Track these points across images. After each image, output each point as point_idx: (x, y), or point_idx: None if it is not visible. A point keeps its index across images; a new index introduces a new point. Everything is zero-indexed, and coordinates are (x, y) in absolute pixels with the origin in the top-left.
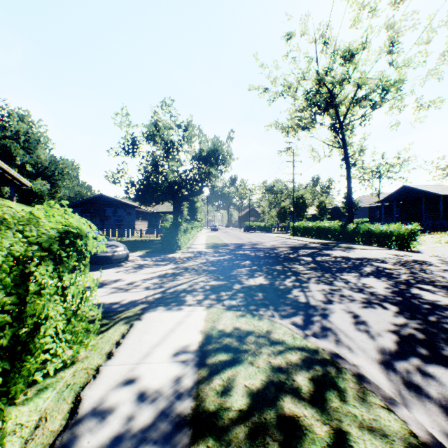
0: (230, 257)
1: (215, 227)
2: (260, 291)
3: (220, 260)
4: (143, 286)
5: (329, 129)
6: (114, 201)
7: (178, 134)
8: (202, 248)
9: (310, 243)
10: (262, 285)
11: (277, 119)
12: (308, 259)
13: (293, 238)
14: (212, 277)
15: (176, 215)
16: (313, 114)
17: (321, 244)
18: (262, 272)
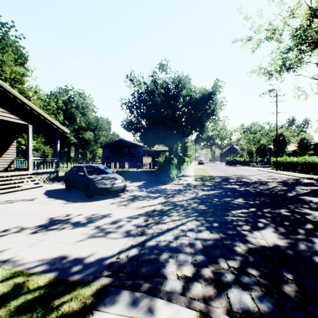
0: (219, 193)
1: (202, 162)
2: (285, 267)
3: (210, 195)
4: (124, 229)
5: (317, 66)
6: (129, 143)
7: (172, 88)
8: (191, 180)
9: (300, 179)
10: (280, 250)
11: (260, 64)
12: (317, 200)
13: (277, 172)
14: (203, 223)
15: (171, 152)
16: (302, 51)
17: (316, 180)
18: (266, 219)
